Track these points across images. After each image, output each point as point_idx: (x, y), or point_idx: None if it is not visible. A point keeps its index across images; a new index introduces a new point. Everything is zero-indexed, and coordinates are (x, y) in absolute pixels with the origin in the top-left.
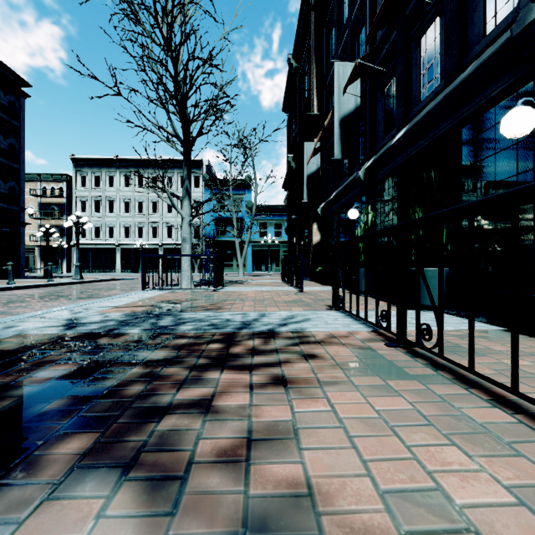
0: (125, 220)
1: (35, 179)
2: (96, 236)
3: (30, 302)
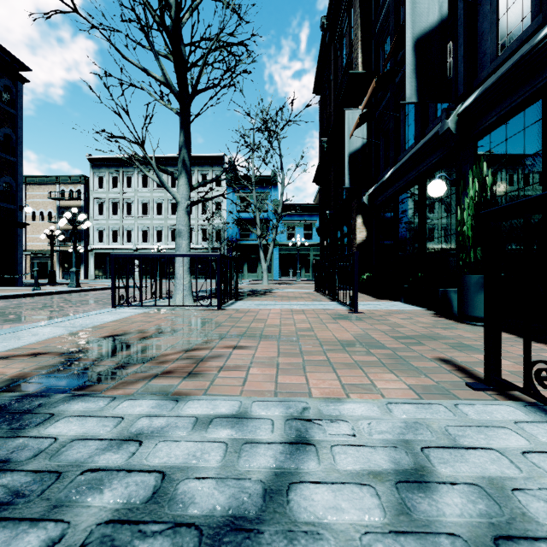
0: (143, 223)
1: (53, 181)
2: (114, 241)
3: None
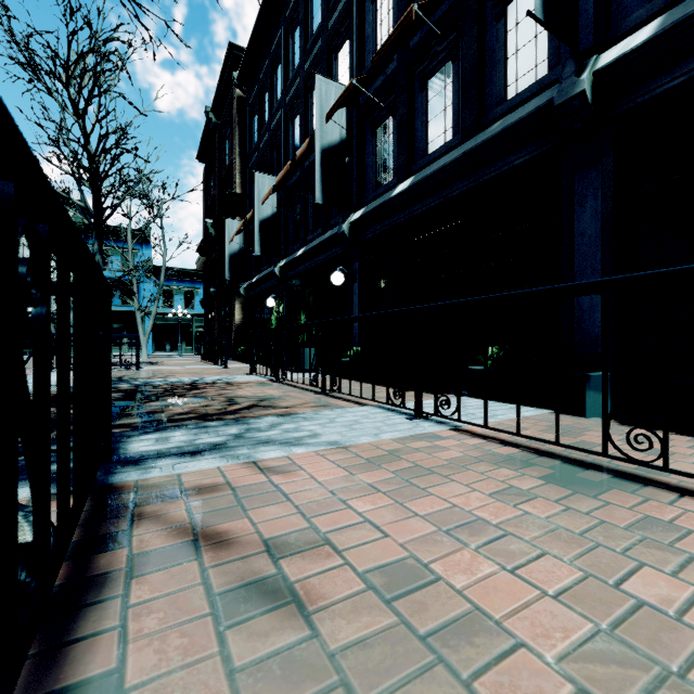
0: None
1: None
2: None
3: None
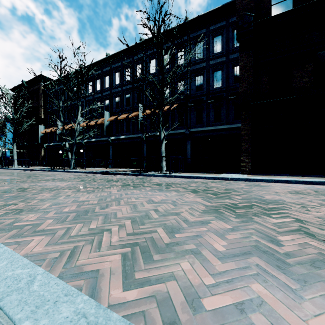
0: None
1: None
2: None
3: None
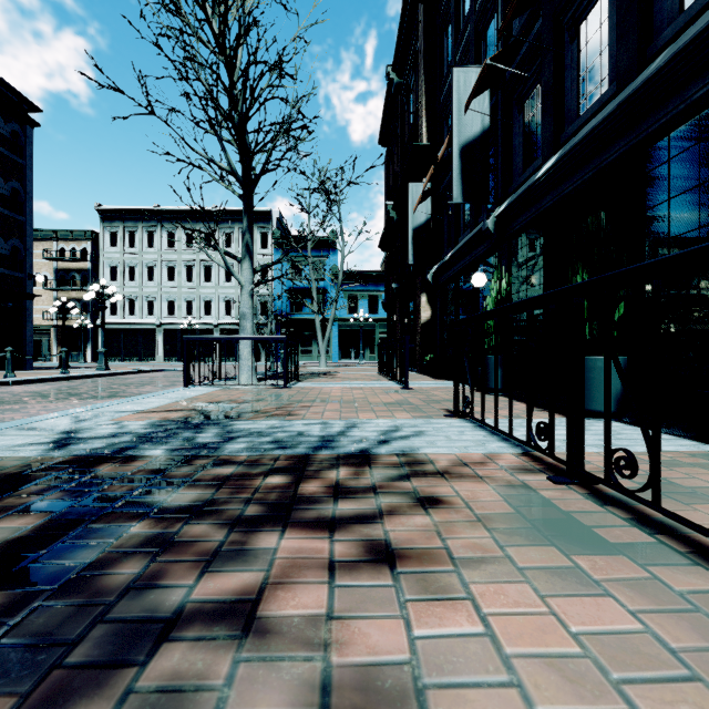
0: (169, 291)
1: (50, 237)
2: (130, 313)
3: (27, 403)
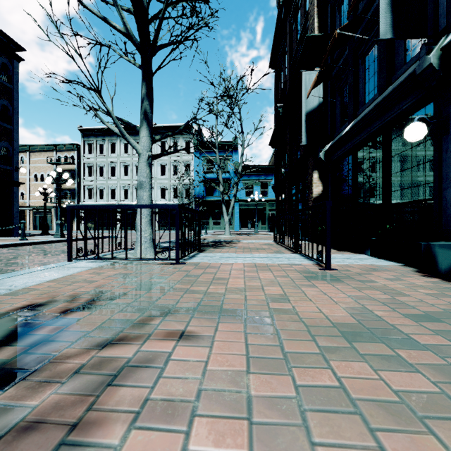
0: (125, 183)
1: (52, 149)
2: (100, 198)
3: None
